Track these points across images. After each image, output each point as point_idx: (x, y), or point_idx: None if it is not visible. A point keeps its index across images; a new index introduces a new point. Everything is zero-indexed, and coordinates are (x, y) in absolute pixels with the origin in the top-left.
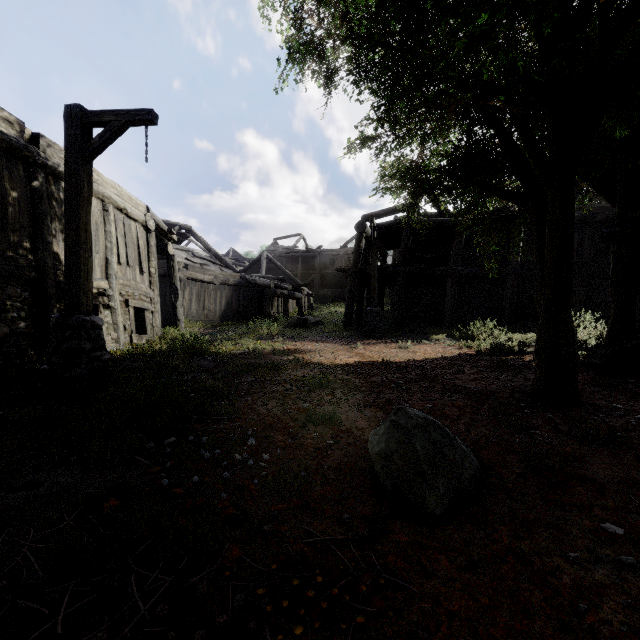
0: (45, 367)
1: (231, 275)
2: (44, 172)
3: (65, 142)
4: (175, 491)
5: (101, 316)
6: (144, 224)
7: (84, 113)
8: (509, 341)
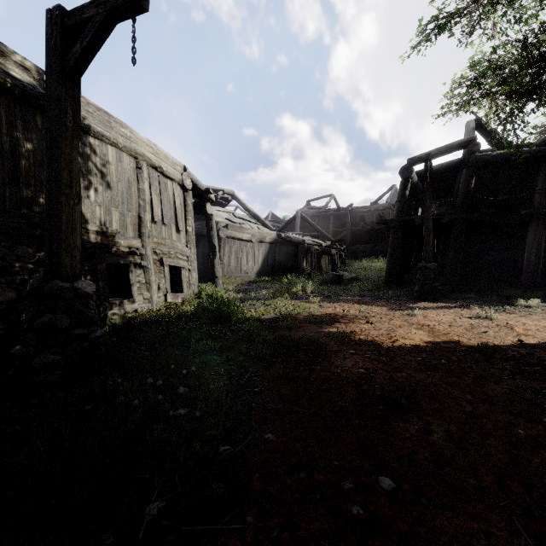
0: (17, 348)
1: (267, 233)
2: None
3: (46, 58)
4: None
5: (132, 276)
6: (181, 183)
7: (65, 16)
8: None
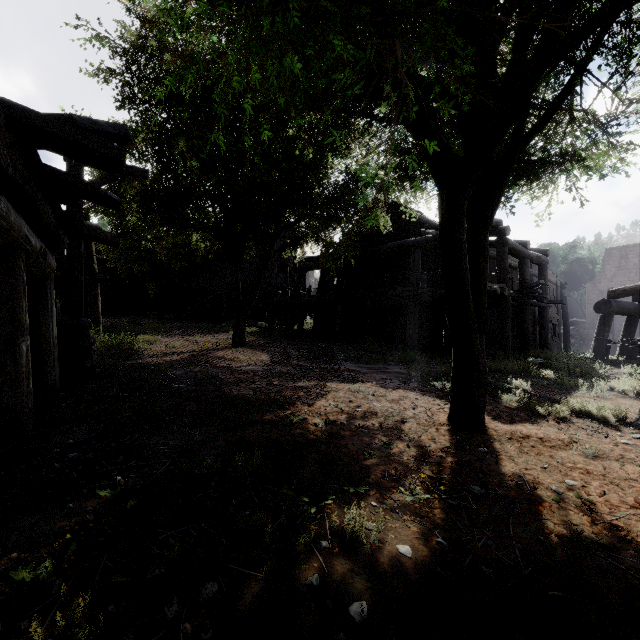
0: None
1: None
2: None
3: None
4: None
5: None
6: None
7: None
8: None
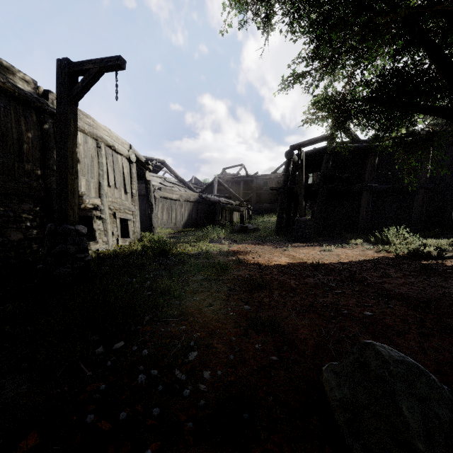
0: (41, 266)
1: (192, 194)
2: (52, 118)
3: (57, 89)
4: (102, 425)
5: (95, 225)
6: (128, 157)
7: (70, 64)
8: (424, 246)
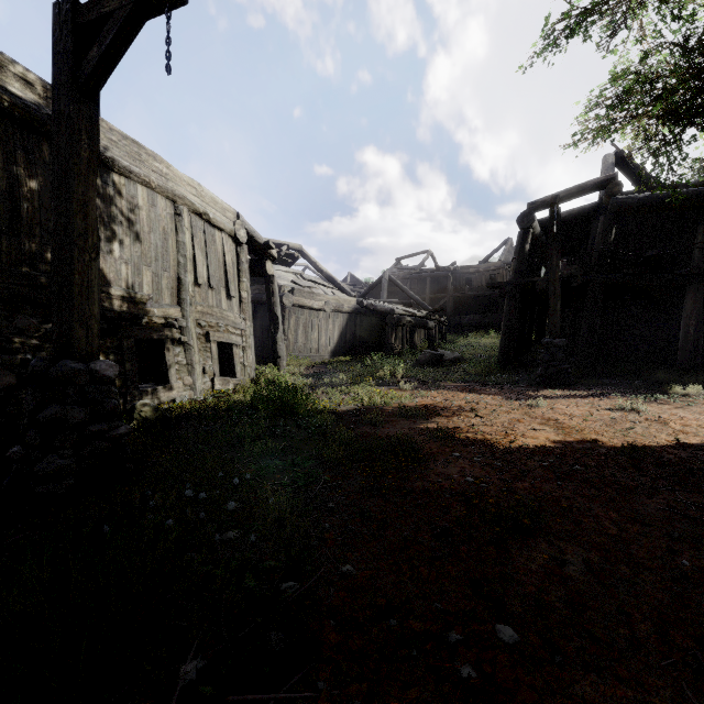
0: (15, 450)
1: (345, 300)
2: None
3: (53, 67)
4: None
5: (169, 355)
6: (232, 234)
7: (78, 10)
8: None
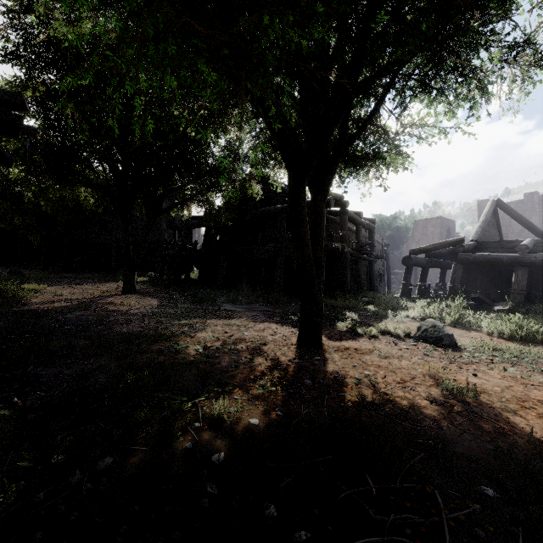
0: None
1: None
2: None
3: None
4: None
5: None
6: None
7: None
8: None
